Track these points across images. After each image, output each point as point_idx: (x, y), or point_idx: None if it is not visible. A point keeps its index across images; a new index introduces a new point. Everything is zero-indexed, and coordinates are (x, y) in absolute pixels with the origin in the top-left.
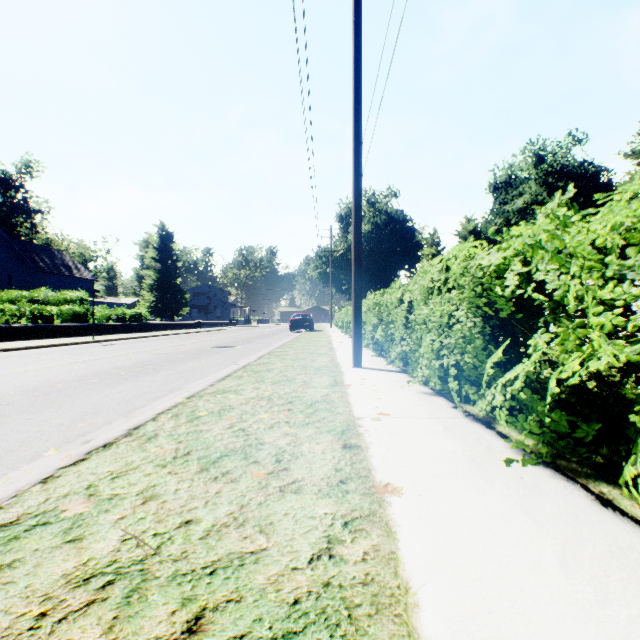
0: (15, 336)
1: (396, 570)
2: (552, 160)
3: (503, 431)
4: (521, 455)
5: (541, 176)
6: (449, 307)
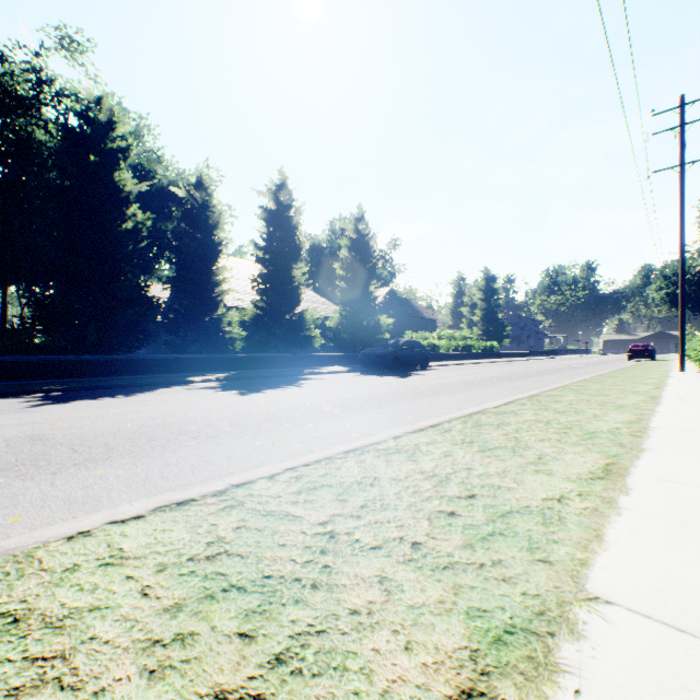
0: (452, 358)
1: (667, 378)
2: None
3: None
4: None
5: None
6: None
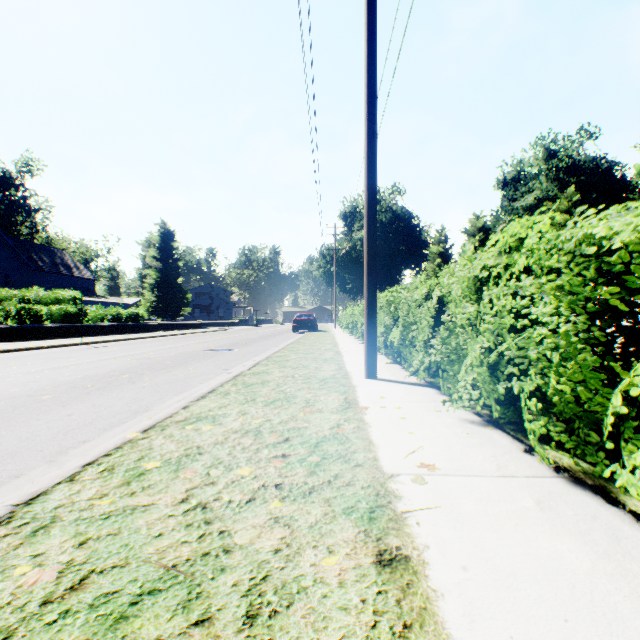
0: None
1: None
2: (564, 155)
3: None
4: None
5: (552, 171)
6: (518, 304)
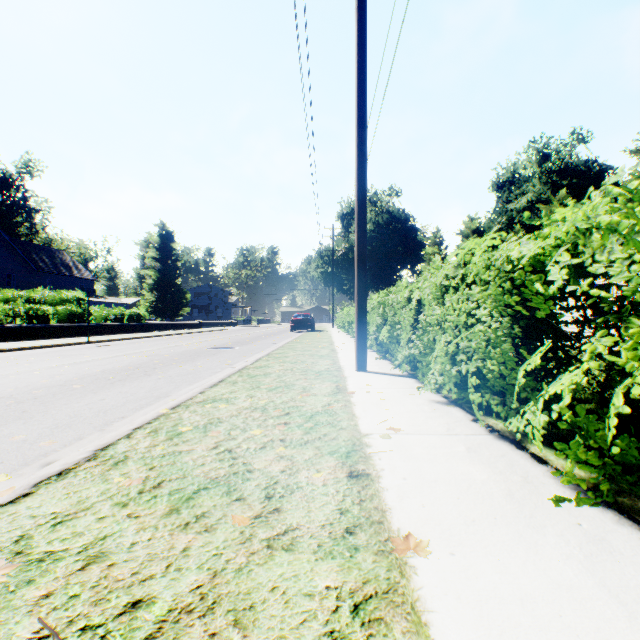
0: (8, 337)
1: None
2: (556, 158)
3: (538, 453)
4: (569, 488)
5: (545, 174)
6: (468, 306)
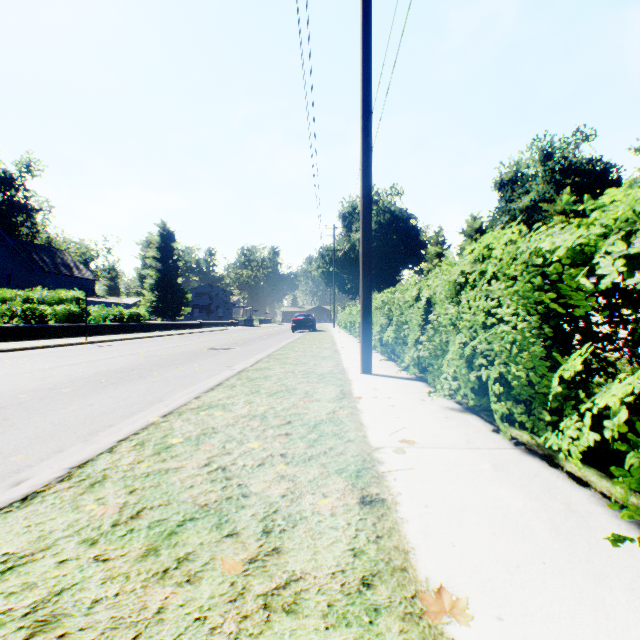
0: (5, 337)
1: None
2: (560, 157)
3: (576, 472)
4: (624, 520)
5: (548, 173)
6: (488, 305)
